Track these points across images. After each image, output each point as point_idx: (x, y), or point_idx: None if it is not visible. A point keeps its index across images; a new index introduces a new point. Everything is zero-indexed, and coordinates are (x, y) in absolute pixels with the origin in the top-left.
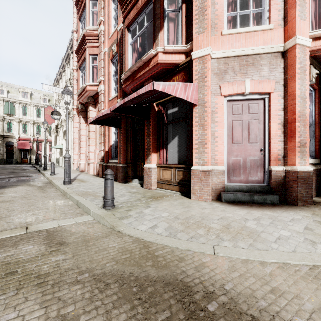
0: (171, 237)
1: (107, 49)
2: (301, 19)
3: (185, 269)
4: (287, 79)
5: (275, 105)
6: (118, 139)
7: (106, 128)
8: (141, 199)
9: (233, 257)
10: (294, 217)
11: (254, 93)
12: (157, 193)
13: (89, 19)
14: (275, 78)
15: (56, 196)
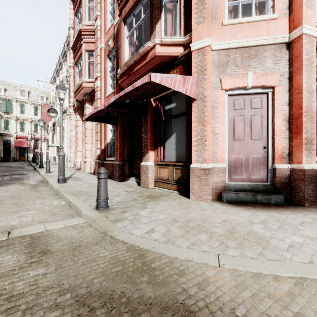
0: (170, 244)
1: (103, 44)
2: (307, 7)
3: (186, 286)
4: (292, 72)
5: (279, 99)
6: (114, 136)
7: (102, 125)
8: (137, 199)
9: (241, 270)
10: (303, 220)
11: (256, 86)
12: (154, 193)
13: (85, 15)
14: (279, 71)
15: (49, 195)
